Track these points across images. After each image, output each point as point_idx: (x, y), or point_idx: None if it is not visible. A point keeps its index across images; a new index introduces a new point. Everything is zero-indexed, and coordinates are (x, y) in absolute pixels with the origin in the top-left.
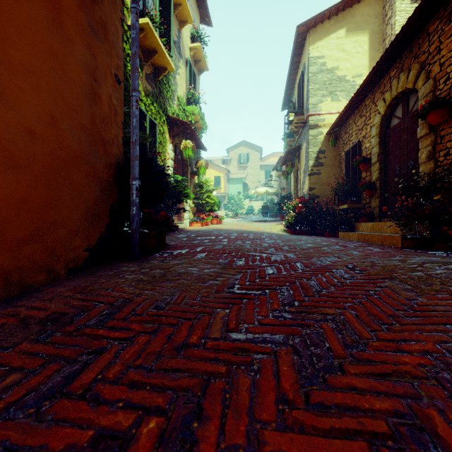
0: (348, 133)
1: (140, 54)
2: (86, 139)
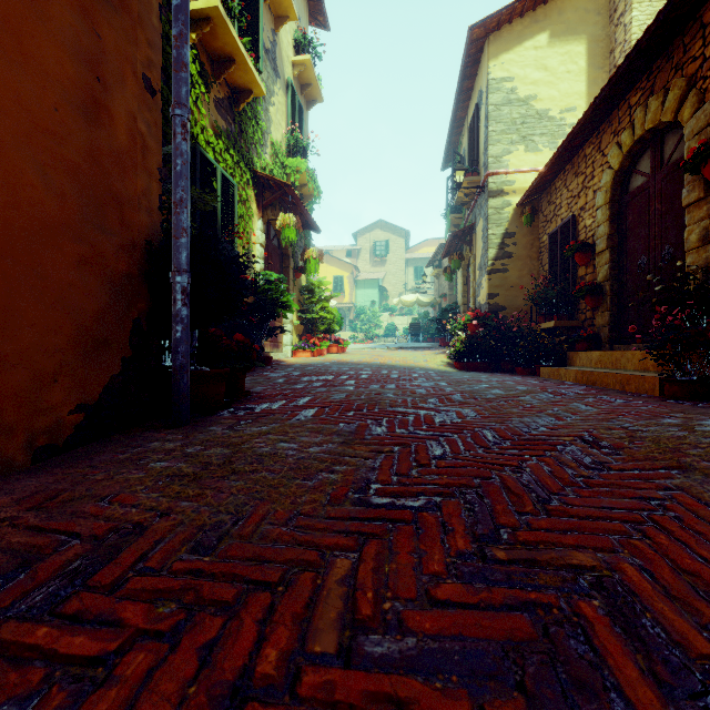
0: (554, 204)
1: (206, 63)
2: (78, 192)
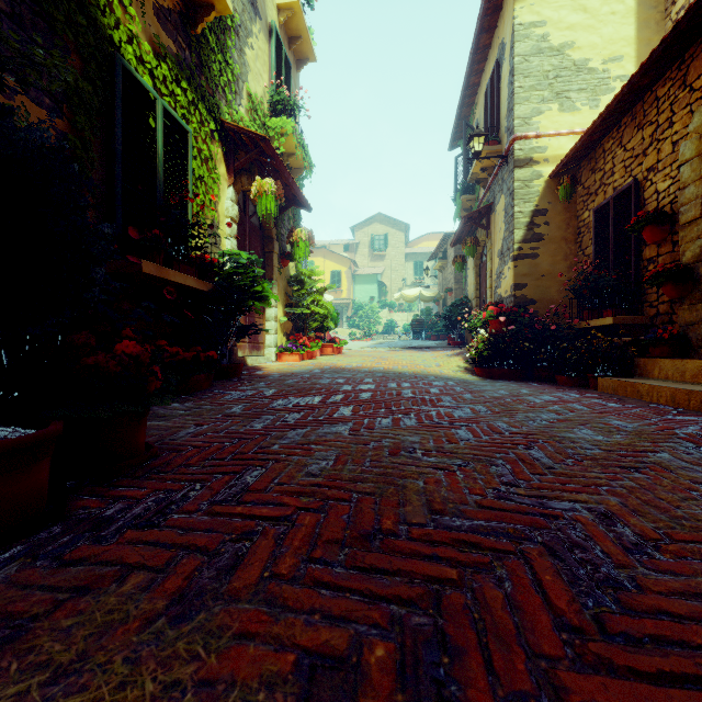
0: (601, 171)
1: None
2: None
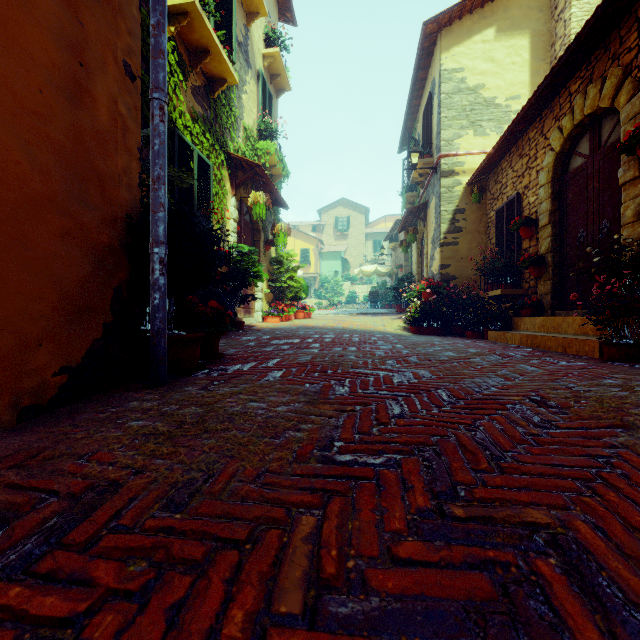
0: (500, 183)
1: (184, 54)
2: (62, 169)
